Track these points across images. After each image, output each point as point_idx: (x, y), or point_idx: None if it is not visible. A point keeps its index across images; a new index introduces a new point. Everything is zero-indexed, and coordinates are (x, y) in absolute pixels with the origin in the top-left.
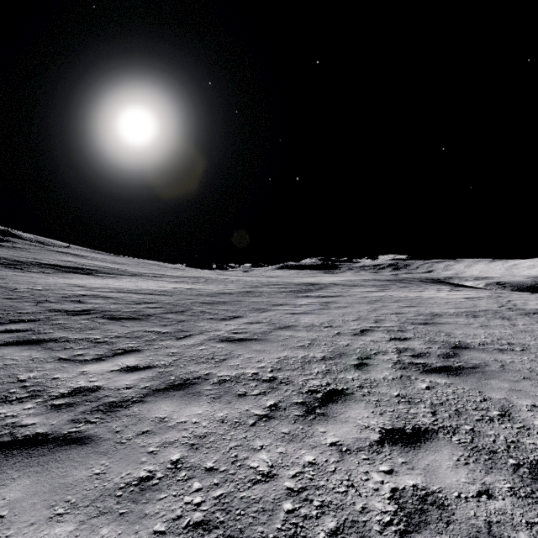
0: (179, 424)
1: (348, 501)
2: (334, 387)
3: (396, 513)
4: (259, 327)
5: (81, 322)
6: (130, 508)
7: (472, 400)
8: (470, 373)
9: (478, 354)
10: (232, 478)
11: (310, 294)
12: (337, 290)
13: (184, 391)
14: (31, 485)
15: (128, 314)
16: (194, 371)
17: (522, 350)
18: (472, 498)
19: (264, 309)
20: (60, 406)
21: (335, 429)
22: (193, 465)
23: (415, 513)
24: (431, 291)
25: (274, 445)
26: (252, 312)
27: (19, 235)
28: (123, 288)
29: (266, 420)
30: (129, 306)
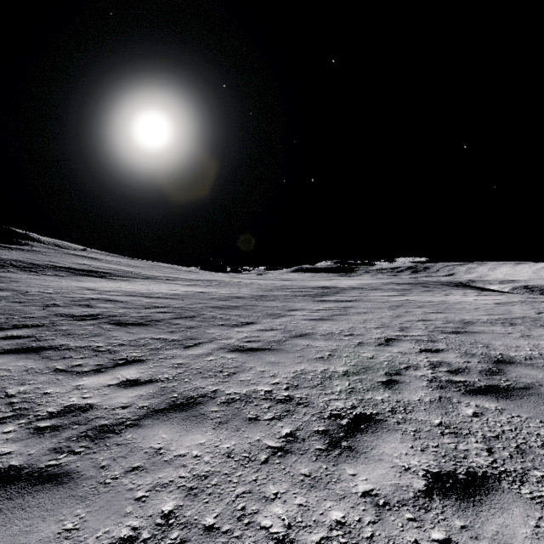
0: (177, 459)
1: None
2: (362, 412)
3: None
4: (273, 335)
5: (85, 328)
6: None
7: (534, 433)
8: (523, 396)
9: (527, 370)
10: None
11: (327, 298)
12: (355, 294)
13: (186, 412)
14: None
15: (135, 320)
16: (200, 387)
17: None
18: None
19: (278, 315)
20: (44, 429)
21: (368, 472)
22: (189, 520)
23: None
24: (457, 295)
25: (291, 493)
26: (266, 317)
27: (38, 239)
28: (135, 292)
29: (282, 455)
30: (138, 310)
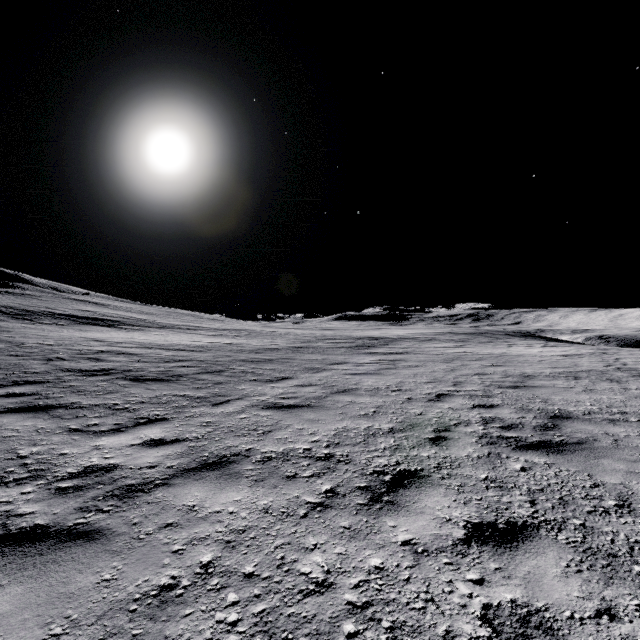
0: (212, 515)
1: (427, 621)
2: (406, 468)
3: (490, 639)
4: (312, 391)
5: (98, 384)
6: (146, 627)
7: (580, 485)
8: (575, 450)
9: (584, 425)
10: (277, 588)
11: (374, 350)
12: (406, 345)
13: (219, 471)
14: (23, 594)
15: (154, 375)
16: (232, 445)
17: (638, 420)
18: (590, 620)
19: (318, 369)
20: (67, 490)
21: (408, 523)
22: (228, 569)
23: (516, 639)
24: (521, 346)
25: (331, 544)
26: (304, 372)
27: (30, 280)
28: (151, 343)
29: (321, 510)
30: (157, 365)
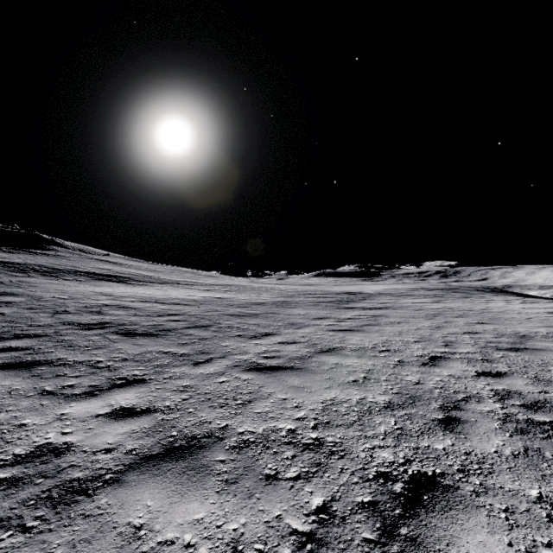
0: (160, 549)
1: None
2: (420, 470)
3: None
4: (296, 349)
5: (90, 338)
6: None
7: None
8: None
9: None
10: None
11: (353, 305)
12: (384, 300)
13: (185, 462)
14: None
15: (145, 329)
16: (206, 421)
17: None
18: None
19: (301, 324)
20: None
21: None
22: None
23: None
24: (499, 303)
25: None
26: (287, 327)
27: (63, 244)
28: (151, 297)
29: (313, 551)
30: (150, 318)
